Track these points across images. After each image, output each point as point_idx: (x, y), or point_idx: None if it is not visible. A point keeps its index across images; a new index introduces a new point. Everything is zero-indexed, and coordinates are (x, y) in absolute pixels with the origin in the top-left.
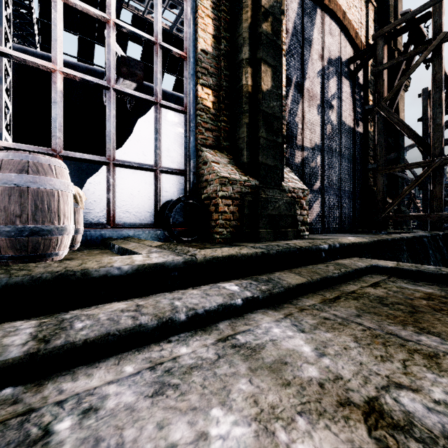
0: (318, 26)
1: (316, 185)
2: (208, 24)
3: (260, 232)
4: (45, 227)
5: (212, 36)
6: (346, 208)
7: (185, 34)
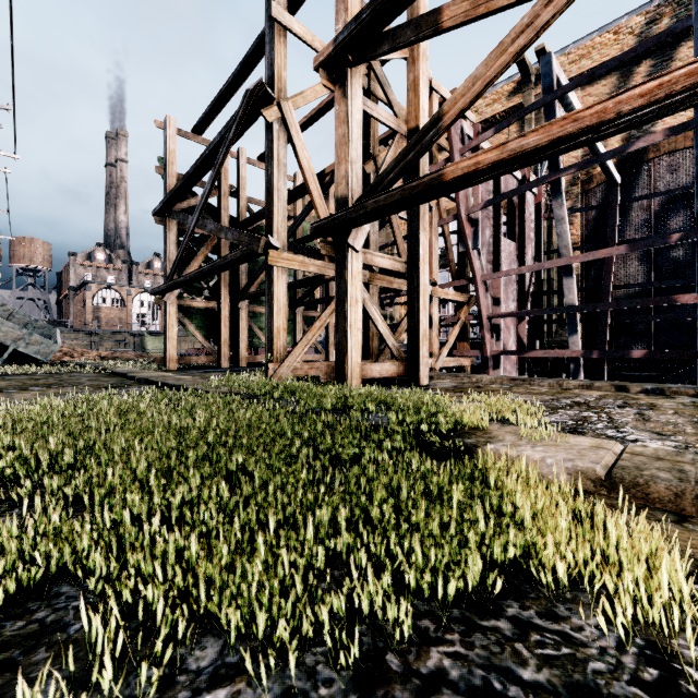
0: (643, 182)
1: (637, 328)
2: None
3: None
4: None
5: None
6: None
7: None
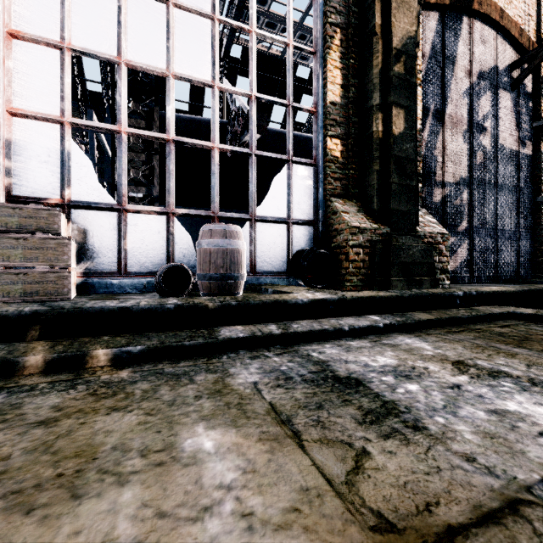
0: (465, 37)
1: (461, 226)
2: (336, 76)
3: (391, 280)
4: (235, 274)
5: (340, 86)
6: (505, 253)
7: (314, 90)
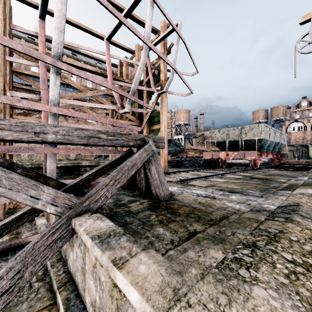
0: None
1: None
2: None
3: None
4: None
5: None
6: None
7: None
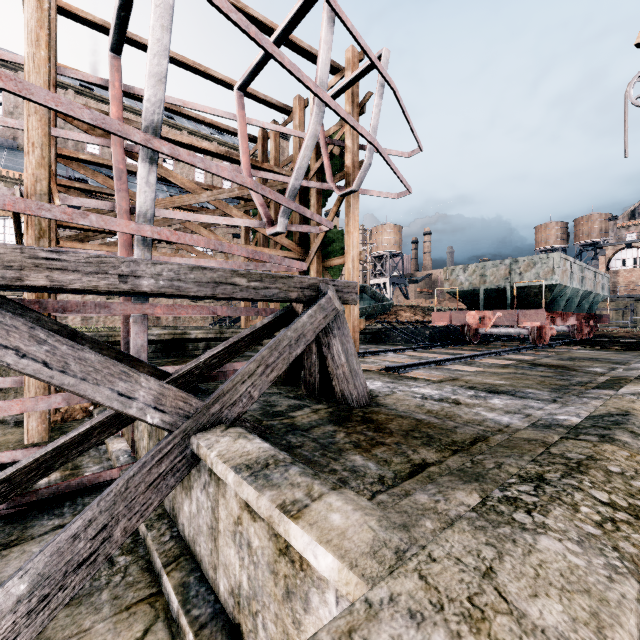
0: None
1: None
2: None
3: None
4: None
5: None
6: None
7: None
